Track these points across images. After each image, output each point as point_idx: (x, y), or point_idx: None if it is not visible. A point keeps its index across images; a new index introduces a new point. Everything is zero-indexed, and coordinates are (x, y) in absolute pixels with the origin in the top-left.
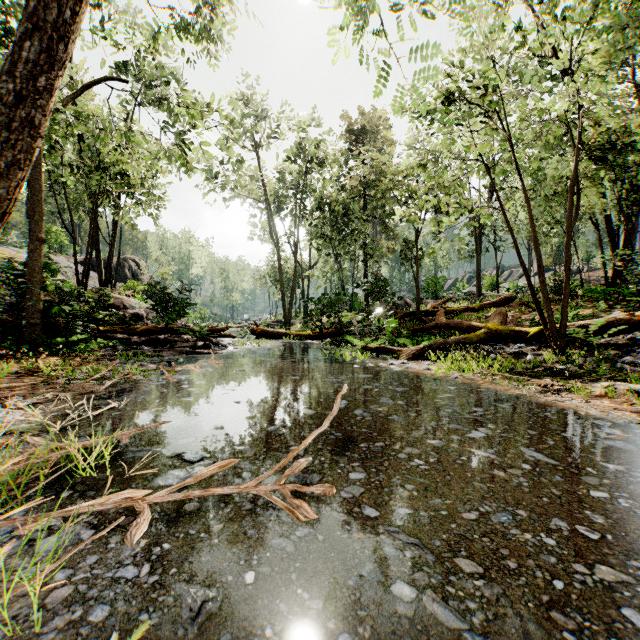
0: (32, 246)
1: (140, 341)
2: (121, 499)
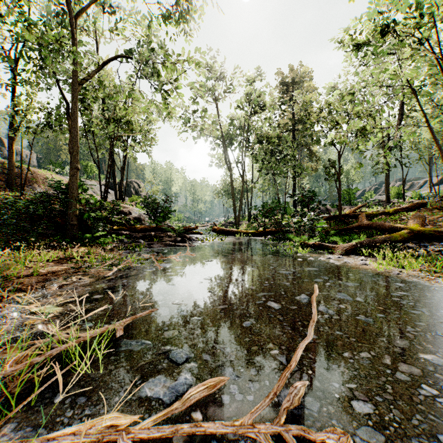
0: (71, 172)
1: (139, 236)
2: (105, 427)
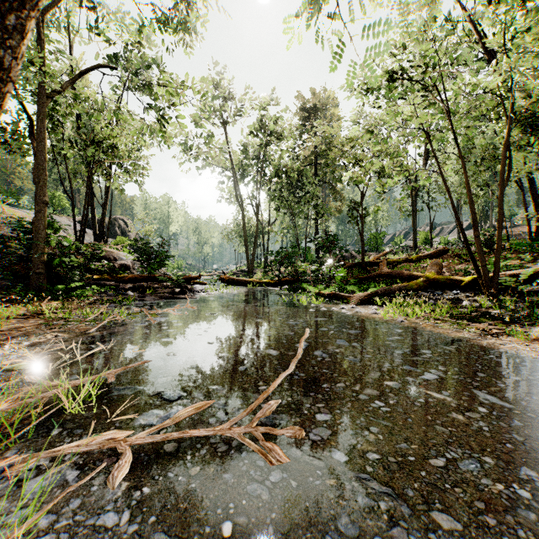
0: (37, 208)
1: (127, 288)
2: (105, 440)
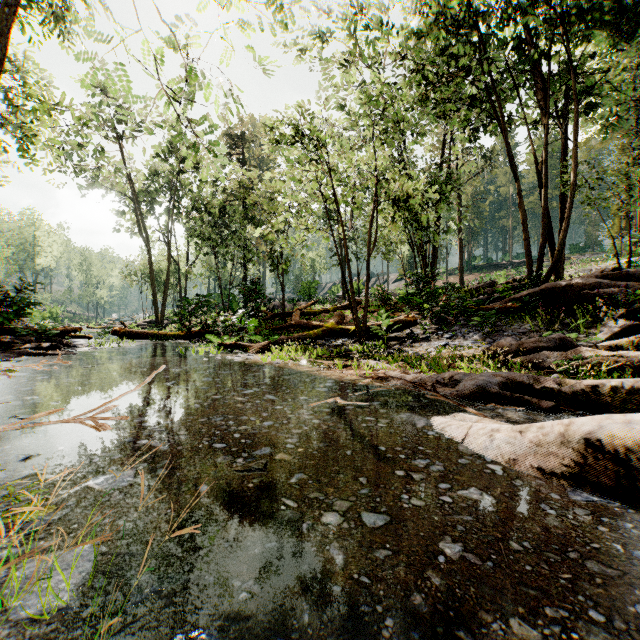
0: None
1: None
2: None
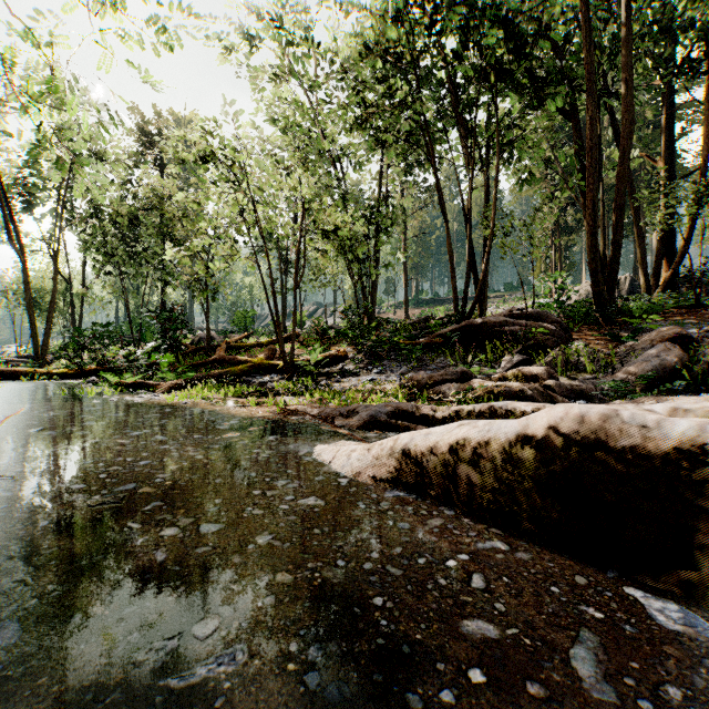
0: None
1: None
2: None
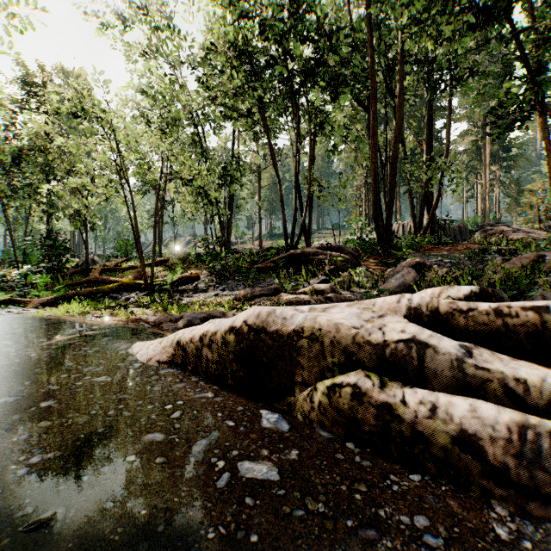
0: None
1: None
2: None
